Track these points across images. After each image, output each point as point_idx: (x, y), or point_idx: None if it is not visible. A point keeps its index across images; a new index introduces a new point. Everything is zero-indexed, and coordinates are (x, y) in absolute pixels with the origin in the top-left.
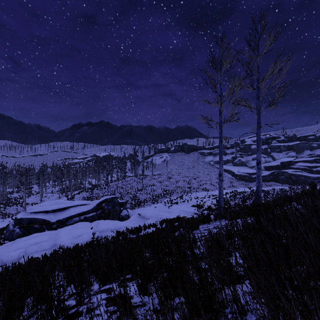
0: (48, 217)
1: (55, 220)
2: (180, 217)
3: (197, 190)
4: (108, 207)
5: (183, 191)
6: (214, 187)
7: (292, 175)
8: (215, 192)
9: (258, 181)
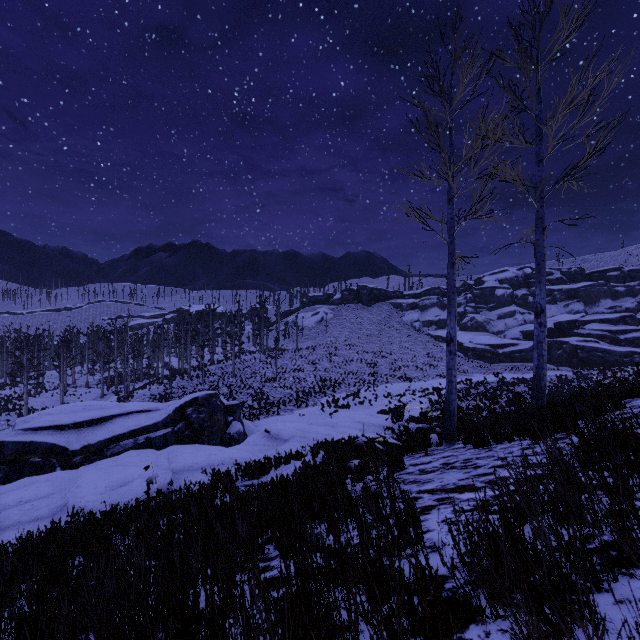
0: (64, 440)
1: (80, 446)
2: (365, 445)
3: (389, 380)
4: (200, 415)
5: (359, 381)
6: (422, 373)
7: (578, 348)
8: (426, 384)
9: (540, 353)
